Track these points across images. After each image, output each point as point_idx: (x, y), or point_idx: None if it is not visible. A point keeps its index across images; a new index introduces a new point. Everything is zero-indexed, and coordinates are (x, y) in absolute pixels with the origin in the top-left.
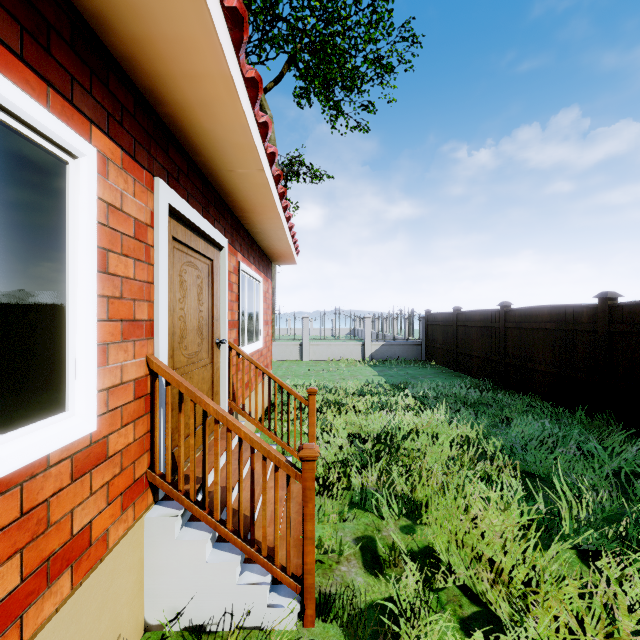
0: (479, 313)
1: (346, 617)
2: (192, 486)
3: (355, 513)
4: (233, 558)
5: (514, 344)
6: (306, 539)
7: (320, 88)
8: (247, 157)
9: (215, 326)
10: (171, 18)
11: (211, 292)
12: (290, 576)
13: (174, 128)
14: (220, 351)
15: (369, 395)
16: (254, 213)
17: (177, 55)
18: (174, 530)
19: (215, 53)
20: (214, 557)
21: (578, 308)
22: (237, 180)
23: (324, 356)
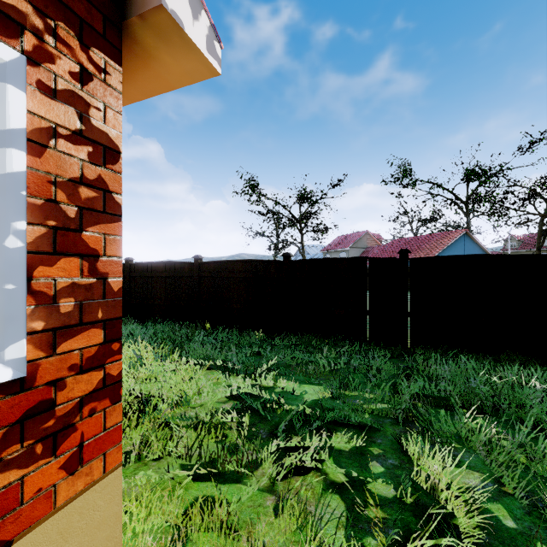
0: None
1: None
2: None
3: None
4: None
5: None
6: None
7: None
8: None
9: None
10: None
11: None
12: None
13: None
14: None
15: None
16: None
17: None
18: None
19: None
20: None
21: None
22: None
23: None
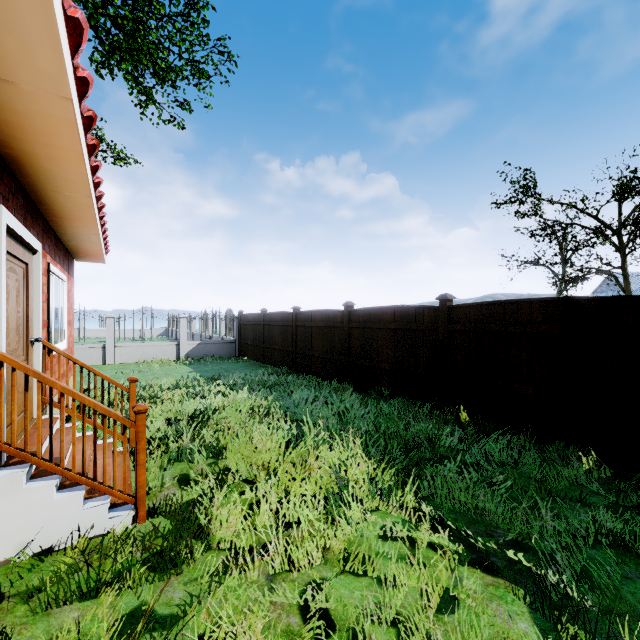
0: (279, 314)
1: (169, 509)
2: (39, 447)
3: (173, 463)
4: (78, 493)
5: (302, 338)
6: (139, 466)
7: (127, 67)
8: (78, 188)
9: (30, 326)
10: (46, 123)
11: (26, 294)
12: (127, 494)
13: (10, 160)
14: (34, 349)
15: (184, 387)
16: (69, 220)
17: (40, 135)
18: (23, 482)
19: (74, 142)
20: (61, 496)
21: (335, 312)
22: (61, 198)
23: (133, 358)
